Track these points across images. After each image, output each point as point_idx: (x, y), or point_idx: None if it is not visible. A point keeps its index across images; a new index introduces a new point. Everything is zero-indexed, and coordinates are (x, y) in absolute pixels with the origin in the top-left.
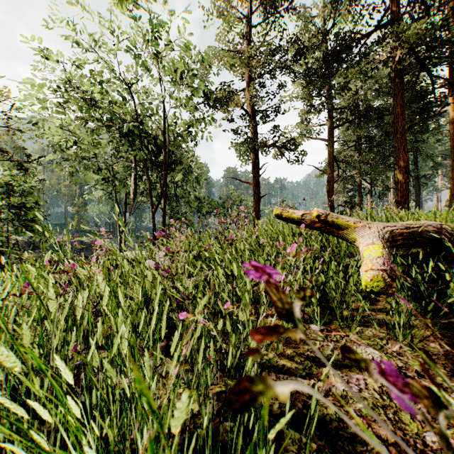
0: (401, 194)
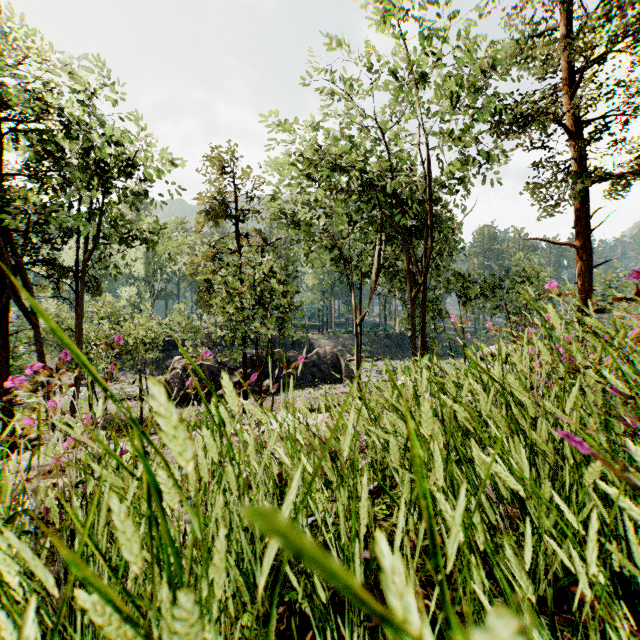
0: None
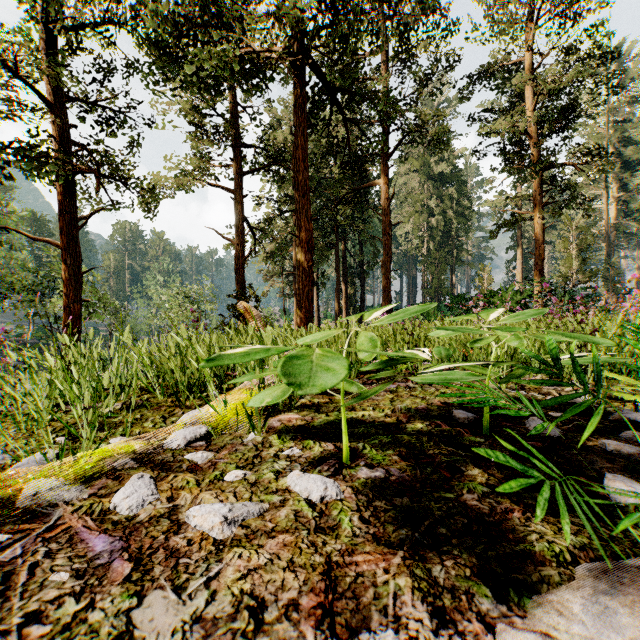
0: (304, 283)
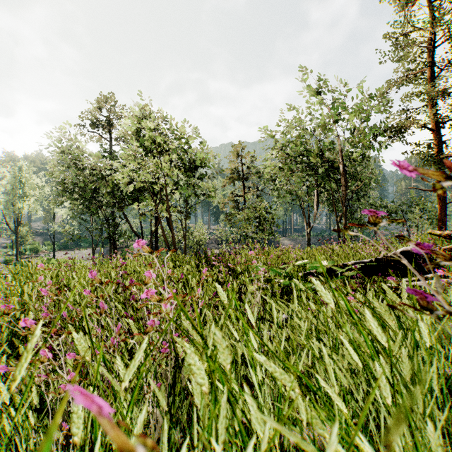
0: None
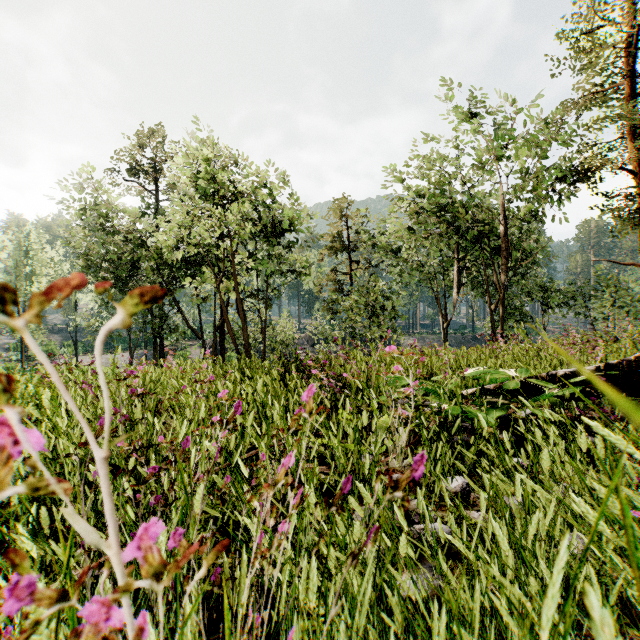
0: None
